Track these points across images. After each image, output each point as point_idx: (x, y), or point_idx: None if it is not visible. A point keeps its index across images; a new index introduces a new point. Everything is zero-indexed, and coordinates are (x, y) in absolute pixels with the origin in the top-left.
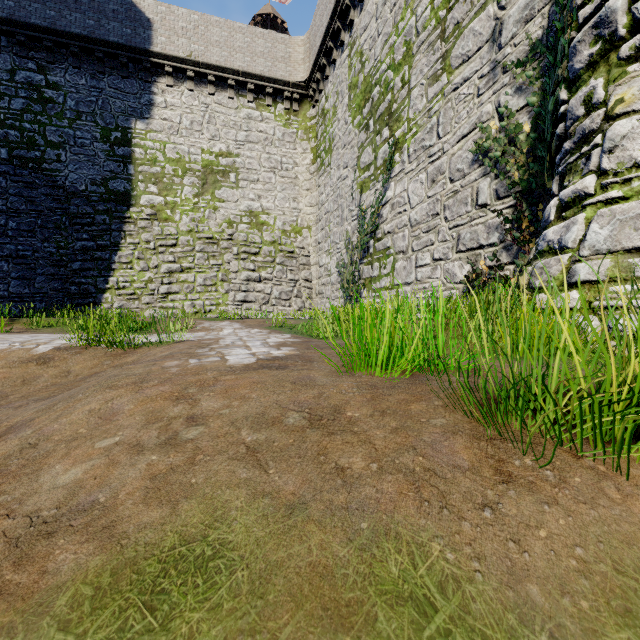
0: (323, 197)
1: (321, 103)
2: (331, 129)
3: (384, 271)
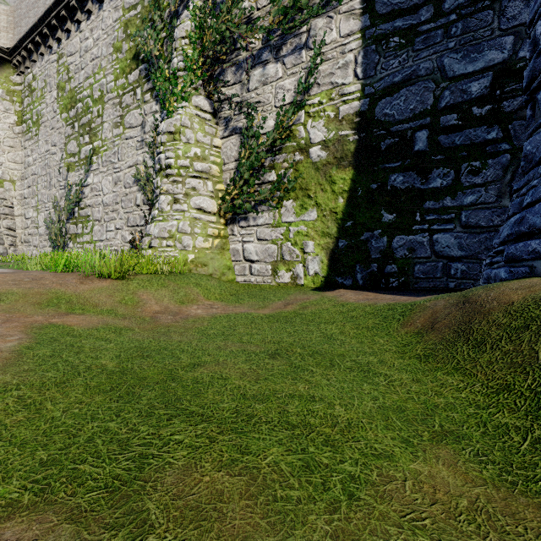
0: (30, 159)
1: (28, 77)
2: (39, 107)
3: (86, 231)
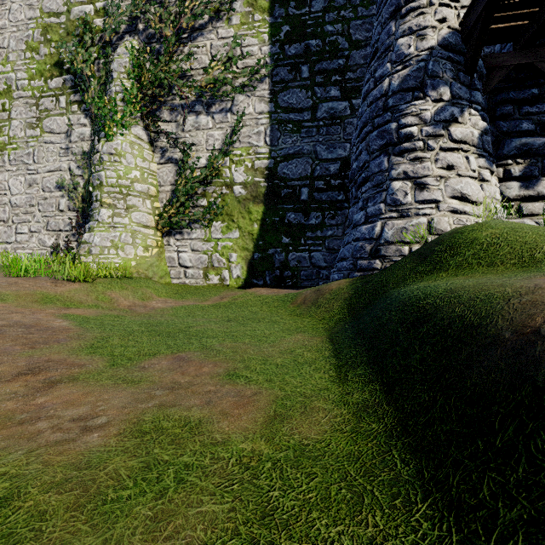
0: None
1: None
2: None
3: None
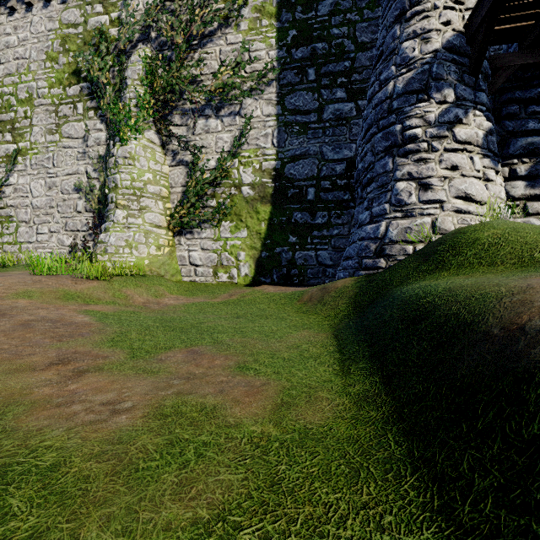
0: None
1: None
2: None
3: (7, 231)
